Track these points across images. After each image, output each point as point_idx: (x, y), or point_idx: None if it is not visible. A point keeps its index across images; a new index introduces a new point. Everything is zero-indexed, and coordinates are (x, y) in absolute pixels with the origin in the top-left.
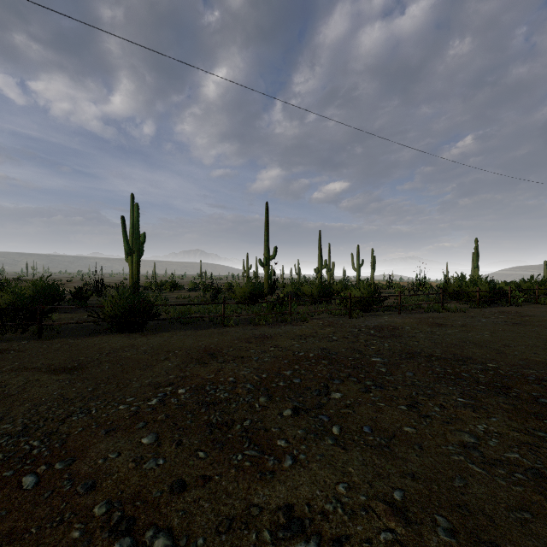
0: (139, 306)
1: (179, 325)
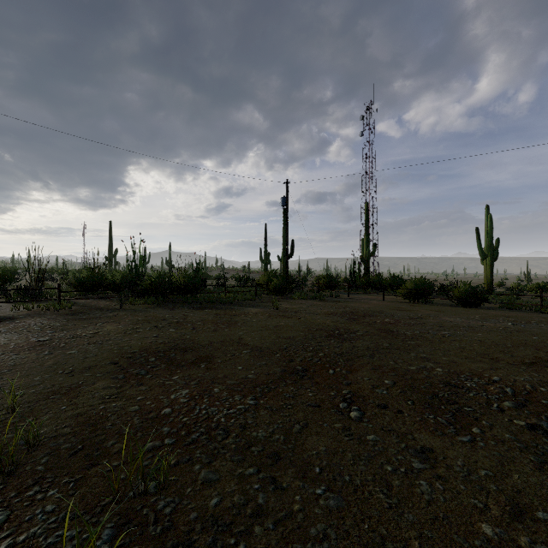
0: (474, 293)
1: (506, 309)
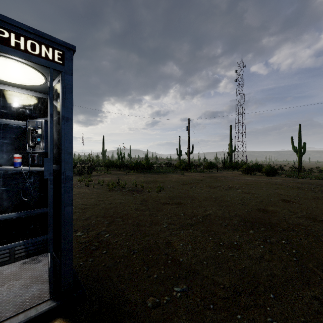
0: (271, 170)
1: (287, 177)
